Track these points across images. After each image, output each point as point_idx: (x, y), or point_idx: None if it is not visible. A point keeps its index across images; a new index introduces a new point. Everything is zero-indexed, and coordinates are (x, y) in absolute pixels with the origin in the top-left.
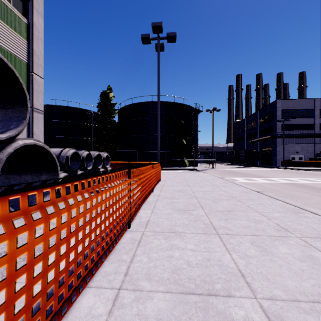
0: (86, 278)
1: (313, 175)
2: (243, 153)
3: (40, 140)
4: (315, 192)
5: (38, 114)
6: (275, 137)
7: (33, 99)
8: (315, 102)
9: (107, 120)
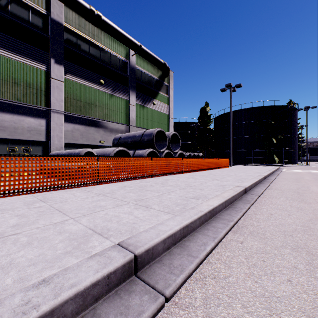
0: (195, 171)
1: None
2: None
3: None
4: None
5: None
6: None
7: (170, 130)
8: None
9: (204, 128)
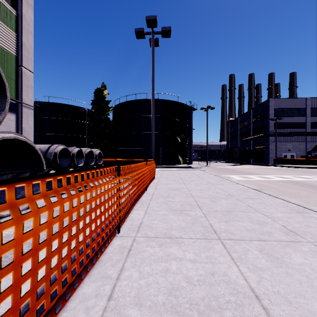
0: (56, 307)
1: (306, 173)
2: (237, 151)
3: (30, 137)
4: (313, 190)
5: (28, 110)
6: (267, 135)
7: (22, 94)
8: (306, 101)
9: (101, 117)
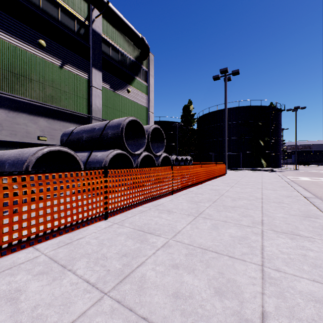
0: (191, 186)
1: None
2: None
3: None
4: None
5: None
6: None
7: None
8: None
9: (188, 128)
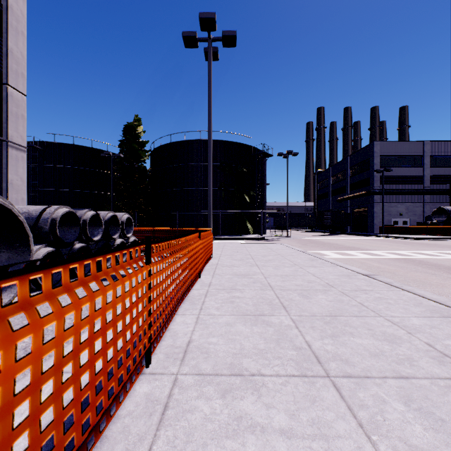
0: None
1: (428, 247)
2: (329, 215)
3: (20, 194)
4: (446, 274)
5: (17, 152)
6: (371, 193)
7: (8, 127)
8: (424, 146)
9: (133, 165)
